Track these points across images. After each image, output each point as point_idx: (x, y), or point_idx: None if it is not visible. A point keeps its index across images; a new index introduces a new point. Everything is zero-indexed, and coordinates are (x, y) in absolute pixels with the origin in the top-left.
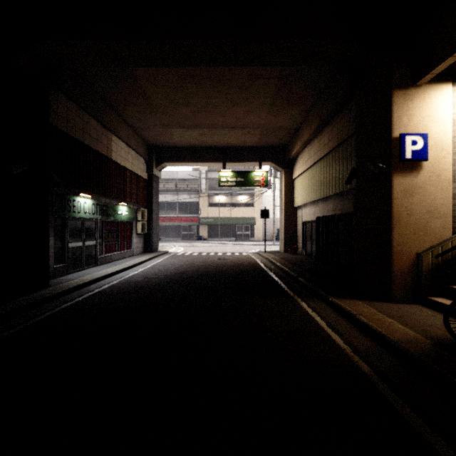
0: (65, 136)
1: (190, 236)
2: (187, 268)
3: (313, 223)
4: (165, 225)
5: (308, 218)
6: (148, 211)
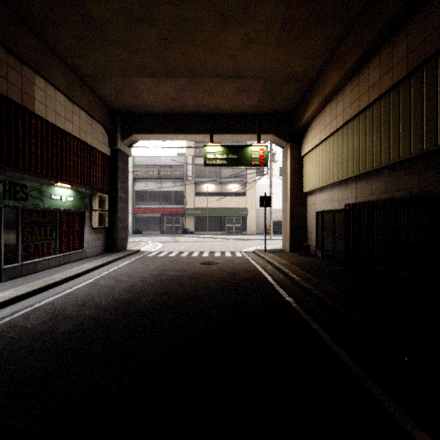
0: None
1: (175, 229)
2: (149, 285)
3: (337, 213)
4: (147, 217)
5: (328, 206)
6: (111, 198)
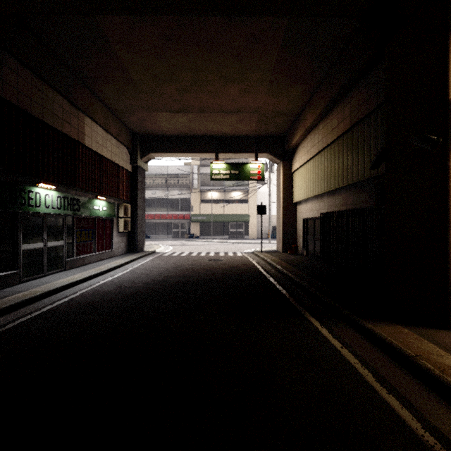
0: (15, 109)
1: (181, 234)
2: (173, 272)
3: (316, 220)
4: (155, 222)
5: (311, 214)
6: (132, 207)
